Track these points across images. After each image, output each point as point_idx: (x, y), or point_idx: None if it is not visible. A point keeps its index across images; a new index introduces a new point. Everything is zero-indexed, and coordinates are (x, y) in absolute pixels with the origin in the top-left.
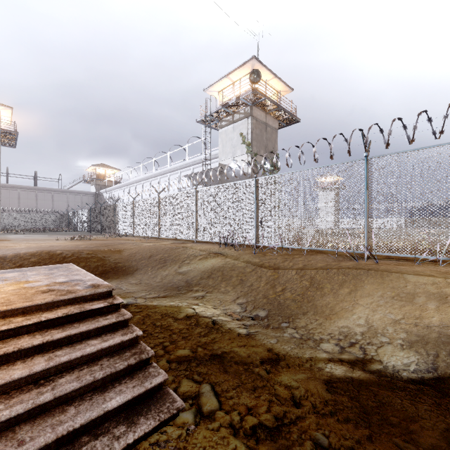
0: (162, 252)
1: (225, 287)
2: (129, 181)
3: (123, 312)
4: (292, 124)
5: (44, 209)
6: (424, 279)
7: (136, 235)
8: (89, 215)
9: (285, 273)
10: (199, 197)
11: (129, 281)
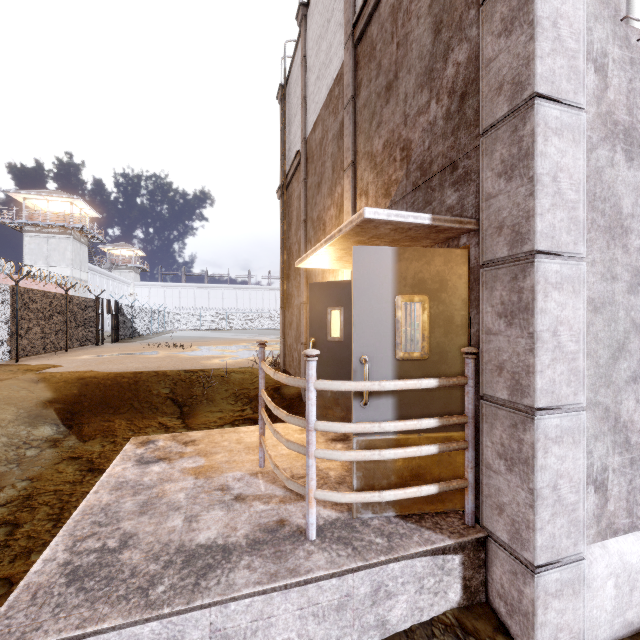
0: None
1: None
2: None
3: None
4: None
5: None
6: None
7: None
8: None
9: None
10: None
11: None
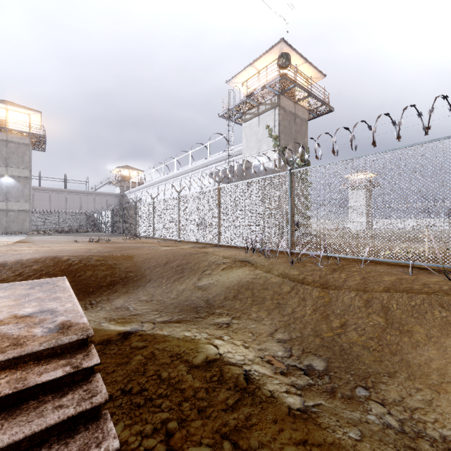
0: (179, 258)
1: (257, 310)
2: (152, 182)
3: (95, 385)
4: (324, 114)
5: (73, 211)
6: None
7: (155, 237)
8: (112, 216)
9: (340, 294)
10: (222, 195)
11: (139, 296)
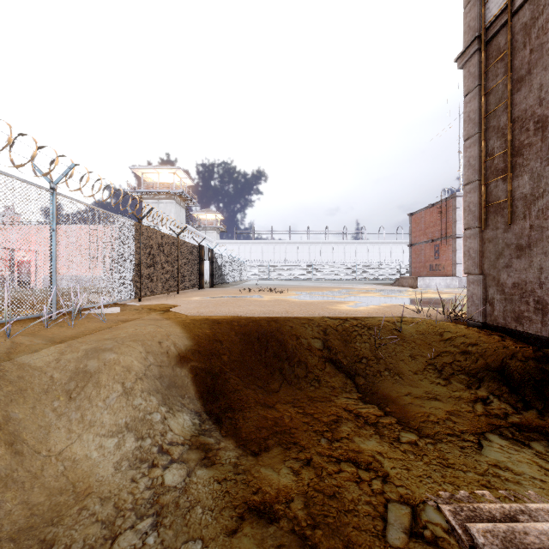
0: None
1: None
2: None
3: None
4: None
5: None
6: (46, 355)
7: None
8: None
9: None
10: None
11: None
